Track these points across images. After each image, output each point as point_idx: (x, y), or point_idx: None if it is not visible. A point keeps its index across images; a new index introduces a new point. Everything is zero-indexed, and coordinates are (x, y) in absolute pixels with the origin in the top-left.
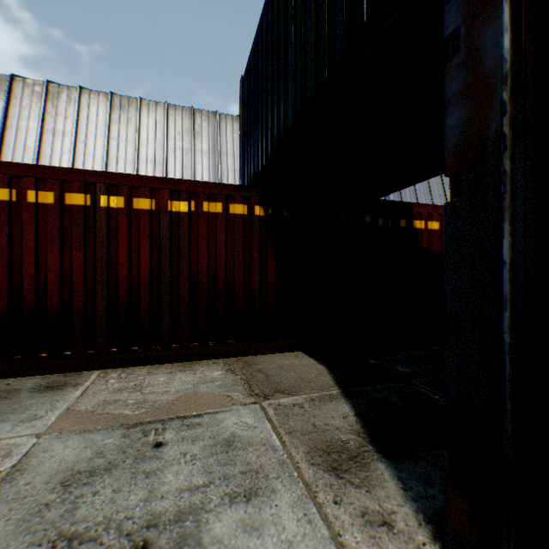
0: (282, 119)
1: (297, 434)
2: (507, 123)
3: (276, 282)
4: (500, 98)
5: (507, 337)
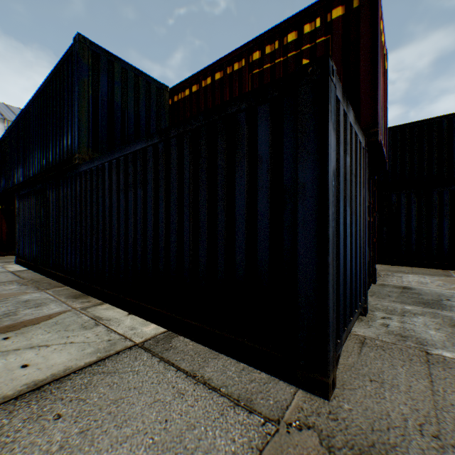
0: (5, 184)
1: (0, 262)
2: (19, 213)
3: (9, 231)
4: (18, 211)
5: (19, 235)
